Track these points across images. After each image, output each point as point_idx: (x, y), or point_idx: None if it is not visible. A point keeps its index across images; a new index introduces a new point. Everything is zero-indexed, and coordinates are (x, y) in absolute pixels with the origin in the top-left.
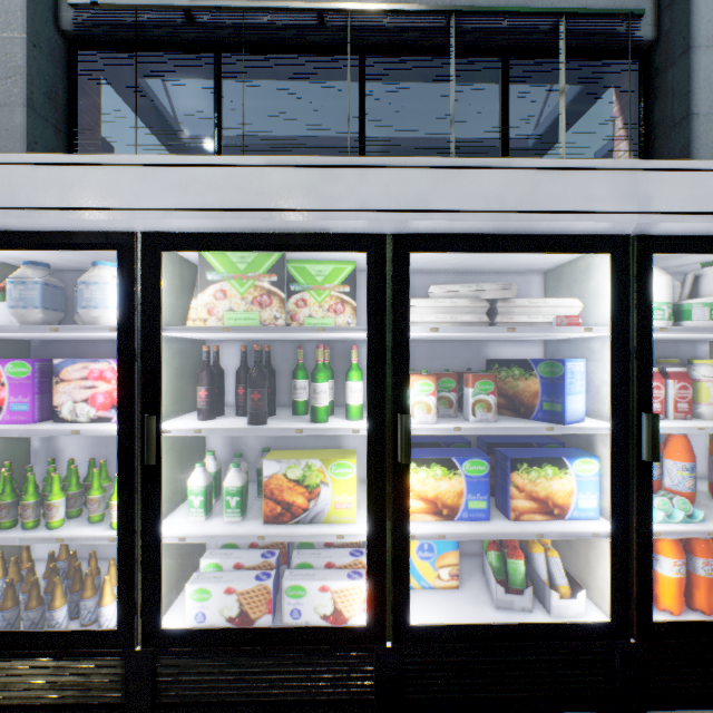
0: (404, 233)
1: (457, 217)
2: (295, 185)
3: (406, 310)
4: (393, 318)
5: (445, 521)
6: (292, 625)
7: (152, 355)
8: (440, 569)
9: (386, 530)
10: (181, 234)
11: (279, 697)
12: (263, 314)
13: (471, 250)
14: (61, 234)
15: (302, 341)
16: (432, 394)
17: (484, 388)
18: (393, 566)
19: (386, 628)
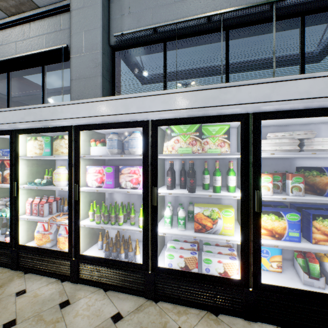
0: (258, 112)
1: (284, 103)
2: (209, 96)
3: (258, 145)
4: (253, 149)
5: (276, 240)
6: (207, 273)
7: (154, 165)
8: (272, 262)
9: (249, 240)
10: (164, 119)
11: (202, 302)
12: (193, 148)
13: (292, 117)
14: (125, 123)
15: (203, 158)
16: (270, 182)
17: (297, 180)
18: (253, 256)
19: (249, 282)
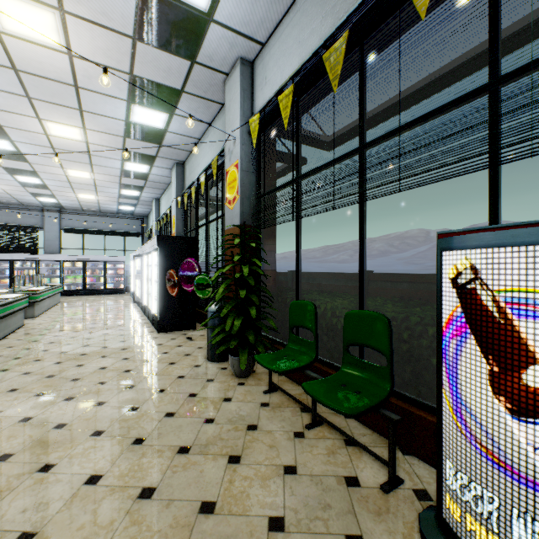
0: None
1: None
2: None
3: None
4: None
5: None
6: None
7: None
8: None
9: None
10: None
11: None
12: None
13: None
14: None
15: None
16: None
17: None
18: None
19: None
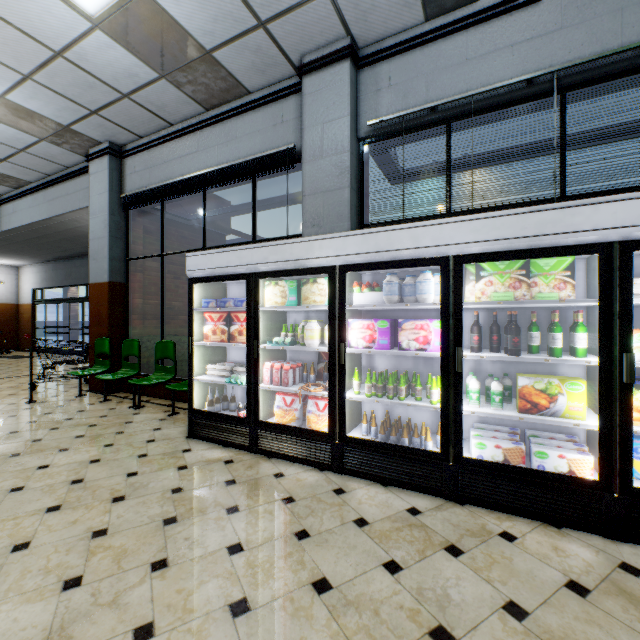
0: (628, 240)
1: None
2: (546, 221)
3: (629, 288)
4: (619, 293)
5: None
6: (543, 470)
7: (458, 317)
8: None
9: (612, 424)
10: (474, 254)
11: (533, 509)
12: (515, 293)
13: None
14: (412, 260)
15: (525, 308)
16: None
17: None
18: (619, 447)
19: (612, 484)
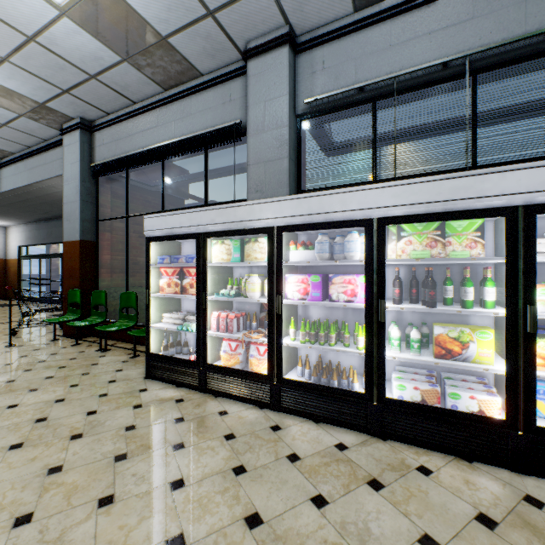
0: (531, 204)
1: None
2: (459, 187)
3: (532, 247)
4: (523, 252)
5: None
6: (456, 409)
7: (381, 273)
8: None
9: (518, 369)
10: (395, 217)
11: (447, 445)
12: (431, 252)
13: None
14: (341, 222)
15: (441, 264)
16: None
17: None
18: (523, 390)
19: (518, 423)
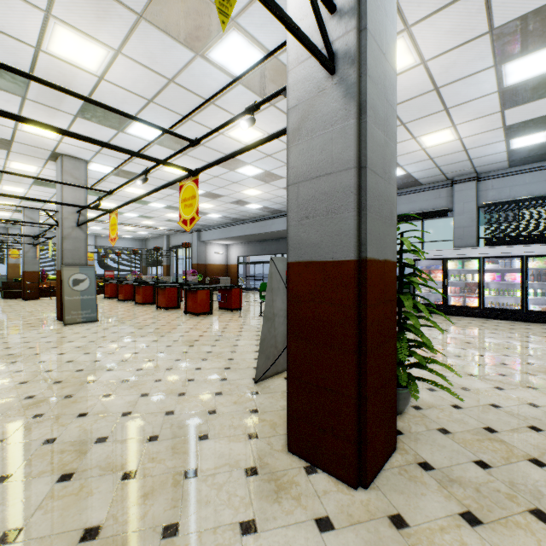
0: None
1: None
2: None
3: None
4: None
5: None
6: None
7: (526, 272)
8: None
9: None
10: (532, 255)
11: None
12: (545, 265)
13: None
14: (510, 256)
15: None
16: None
17: None
18: None
19: None
